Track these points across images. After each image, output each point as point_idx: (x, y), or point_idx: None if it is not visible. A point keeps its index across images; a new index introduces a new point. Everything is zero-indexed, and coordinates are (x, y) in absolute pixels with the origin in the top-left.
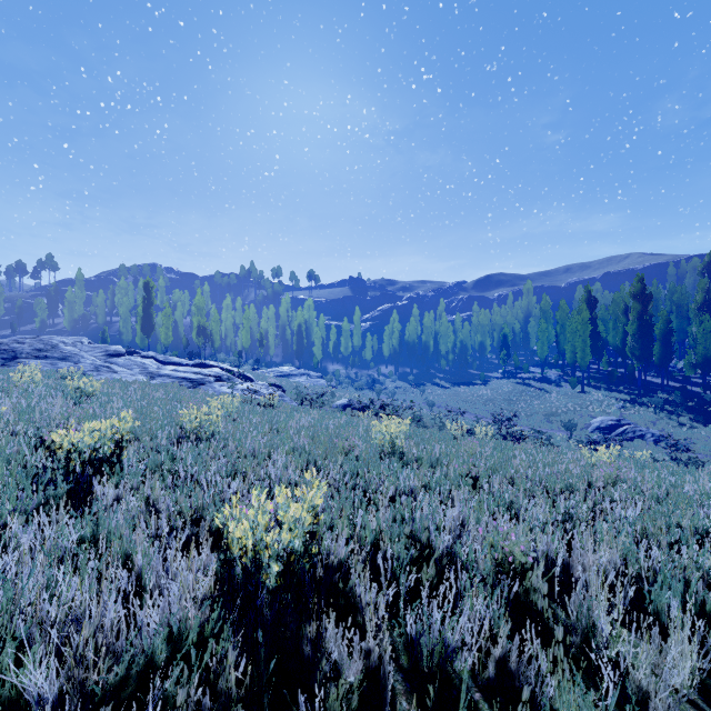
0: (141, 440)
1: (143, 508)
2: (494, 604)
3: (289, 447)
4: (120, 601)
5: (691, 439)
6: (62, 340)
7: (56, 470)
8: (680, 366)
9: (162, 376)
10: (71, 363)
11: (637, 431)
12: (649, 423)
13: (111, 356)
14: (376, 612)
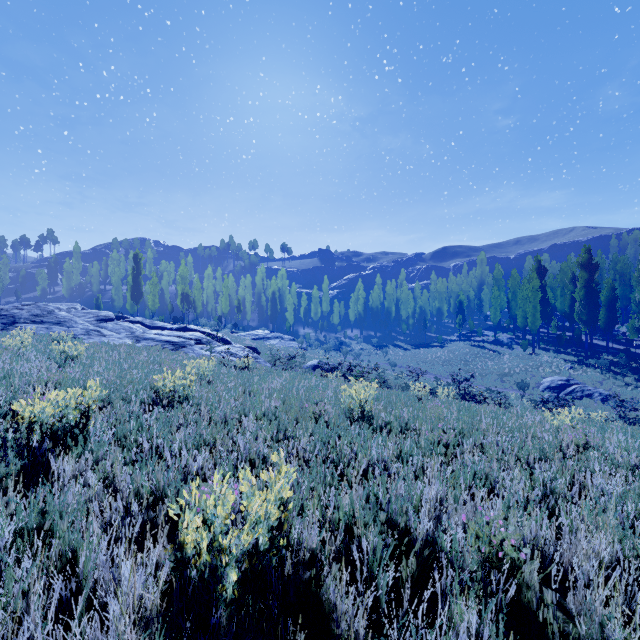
0: (114, 406)
1: (100, 487)
2: (489, 615)
3: (260, 411)
4: (39, 631)
5: (636, 398)
6: (58, 306)
7: (20, 440)
8: (623, 329)
9: (147, 339)
10: (65, 328)
11: (585, 390)
12: (596, 383)
13: (102, 320)
14: (352, 626)
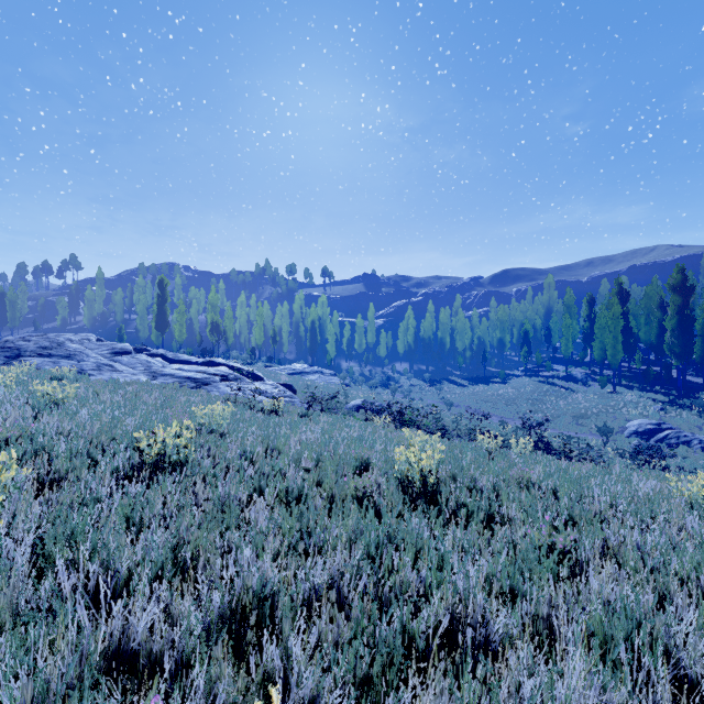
0: (66, 482)
1: None
2: None
3: (281, 485)
4: None
5: None
6: (69, 337)
7: None
8: None
9: (165, 375)
10: (74, 362)
11: (681, 437)
12: (694, 428)
13: (117, 353)
14: None
